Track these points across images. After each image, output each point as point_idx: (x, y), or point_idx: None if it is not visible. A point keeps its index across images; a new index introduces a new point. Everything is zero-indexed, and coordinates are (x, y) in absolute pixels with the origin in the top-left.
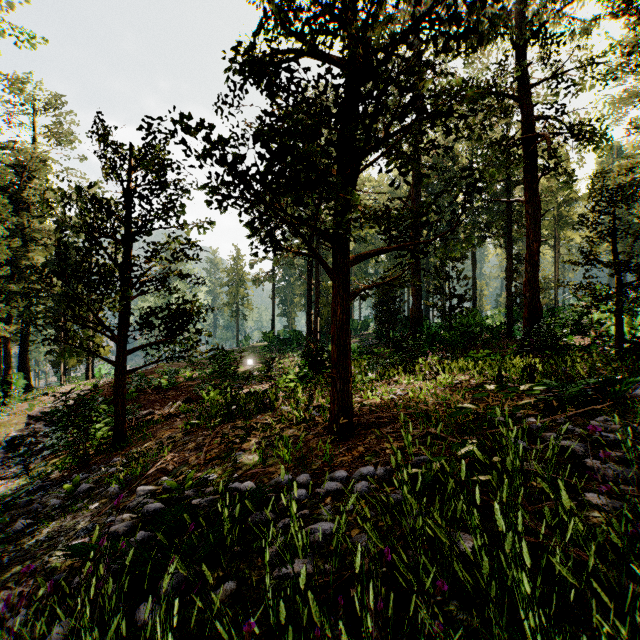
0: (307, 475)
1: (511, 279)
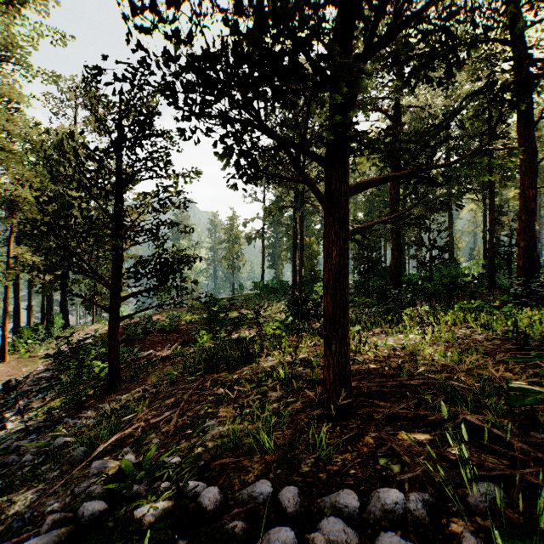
0: (295, 491)
1: (493, 231)
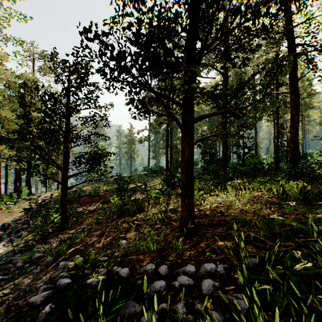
0: (166, 267)
1: (278, 138)
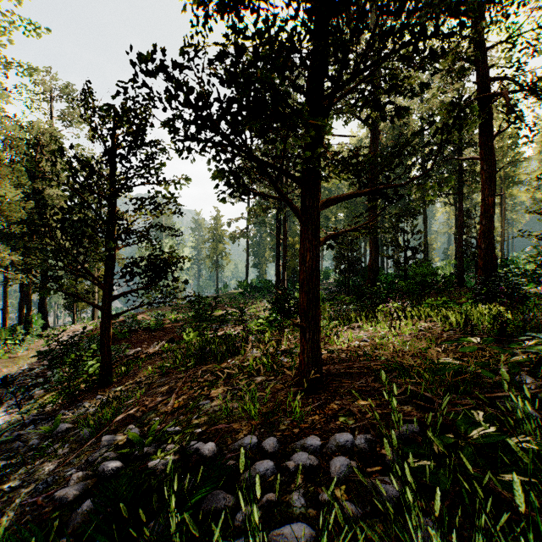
0: (274, 440)
1: (462, 233)
